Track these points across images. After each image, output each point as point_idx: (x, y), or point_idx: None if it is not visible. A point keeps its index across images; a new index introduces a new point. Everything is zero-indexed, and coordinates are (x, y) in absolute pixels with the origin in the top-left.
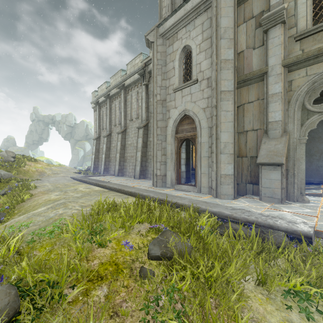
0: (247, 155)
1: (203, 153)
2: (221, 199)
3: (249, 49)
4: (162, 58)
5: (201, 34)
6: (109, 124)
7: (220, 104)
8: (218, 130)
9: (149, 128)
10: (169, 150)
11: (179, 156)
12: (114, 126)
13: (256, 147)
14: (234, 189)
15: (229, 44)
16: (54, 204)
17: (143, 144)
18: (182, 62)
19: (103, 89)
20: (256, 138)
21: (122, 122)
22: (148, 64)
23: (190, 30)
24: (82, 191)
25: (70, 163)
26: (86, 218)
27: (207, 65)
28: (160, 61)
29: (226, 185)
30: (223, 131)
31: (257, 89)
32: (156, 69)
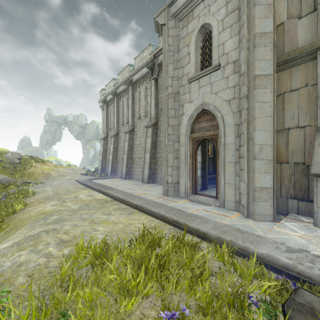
0: (288, 160)
1: (228, 158)
2: (255, 221)
3: (291, 19)
4: (174, 43)
5: (224, 6)
6: (117, 123)
7: (254, 93)
8: (251, 128)
9: (159, 127)
10: (182, 153)
11: (195, 160)
12: (121, 126)
13: (303, 150)
14: (273, 207)
15: (267, 11)
16: (25, 237)
17: (151, 144)
18: (199, 45)
19: (111, 87)
20: (303, 137)
21: (130, 121)
22: (157, 55)
23: (210, 4)
24: (82, 199)
25: (82, 162)
26: (46, 289)
27: (233, 44)
28: (171, 47)
29: (263, 202)
30: (259, 130)
31: (305, 71)
32: (167, 57)
